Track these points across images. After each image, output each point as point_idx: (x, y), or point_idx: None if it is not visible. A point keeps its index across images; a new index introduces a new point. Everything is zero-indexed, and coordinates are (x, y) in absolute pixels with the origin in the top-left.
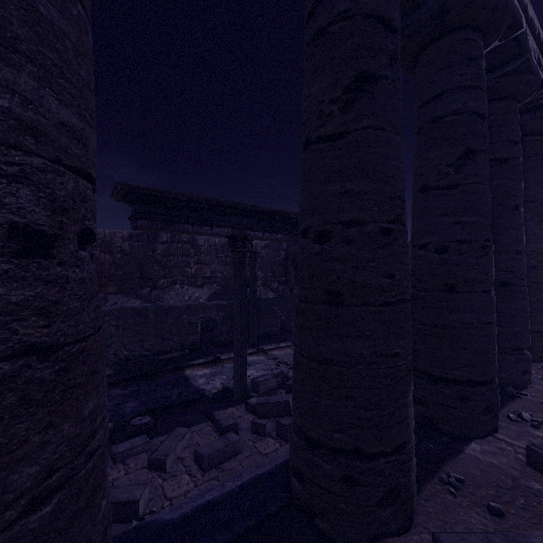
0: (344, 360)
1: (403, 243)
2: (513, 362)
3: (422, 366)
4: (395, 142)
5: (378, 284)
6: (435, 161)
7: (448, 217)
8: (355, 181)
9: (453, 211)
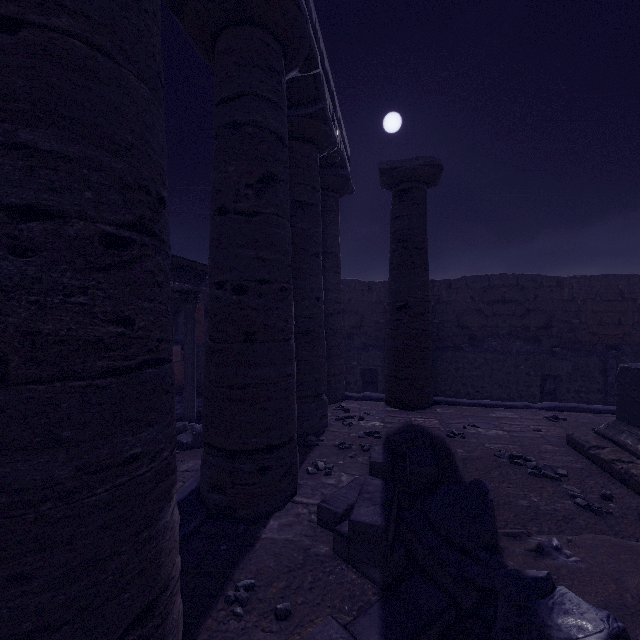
0: (6, 502)
1: (153, 266)
2: (314, 410)
3: (219, 440)
4: (139, 92)
5: (95, 337)
6: (234, 177)
7: (248, 250)
8: (41, 130)
9: (253, 244)
